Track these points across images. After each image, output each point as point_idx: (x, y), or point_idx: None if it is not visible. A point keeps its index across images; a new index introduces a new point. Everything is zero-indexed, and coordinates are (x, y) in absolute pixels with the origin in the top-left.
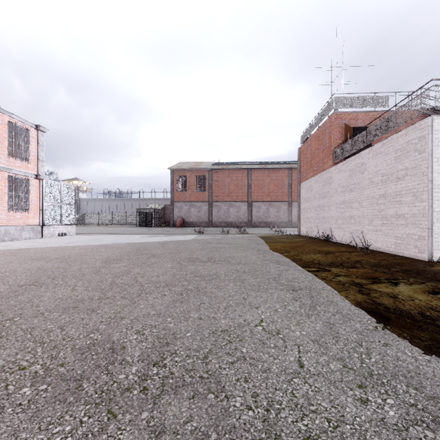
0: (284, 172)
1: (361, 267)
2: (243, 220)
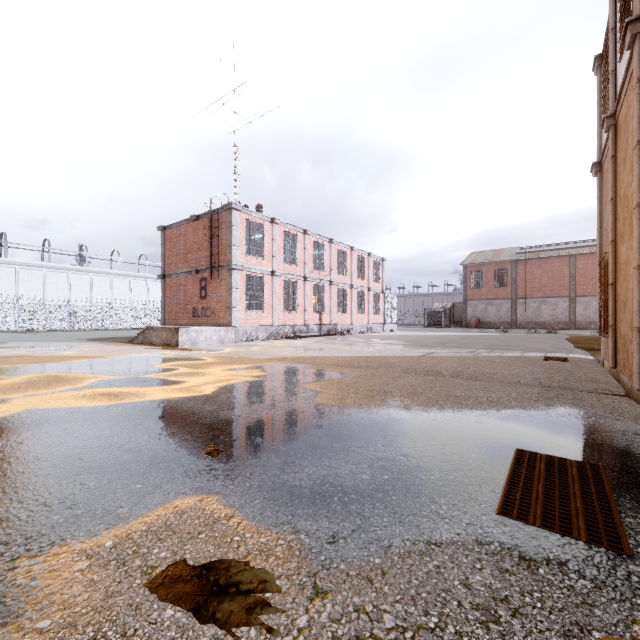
0: None
1: None
2: (561, 320)
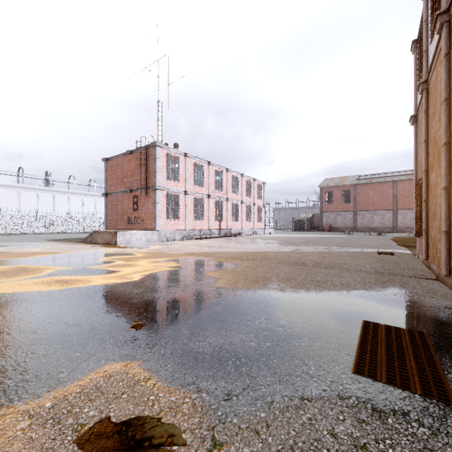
0: None
1: None
2: (387, 226)
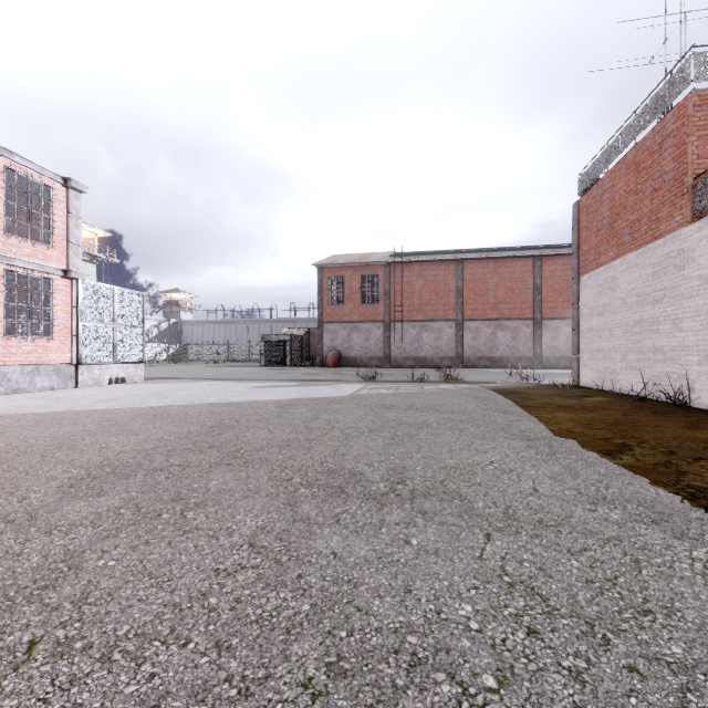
0: (526, 264)
1: None
2: (446, 354)
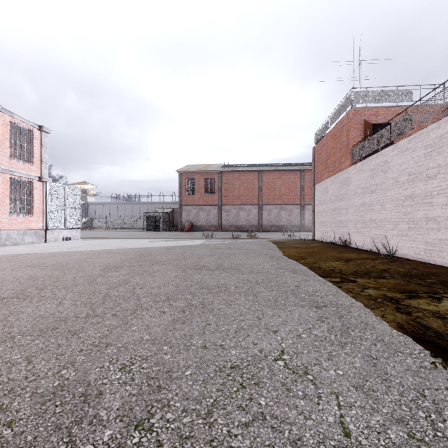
0: (296, 174)
1: (391, 278)
2: (253, 224)
